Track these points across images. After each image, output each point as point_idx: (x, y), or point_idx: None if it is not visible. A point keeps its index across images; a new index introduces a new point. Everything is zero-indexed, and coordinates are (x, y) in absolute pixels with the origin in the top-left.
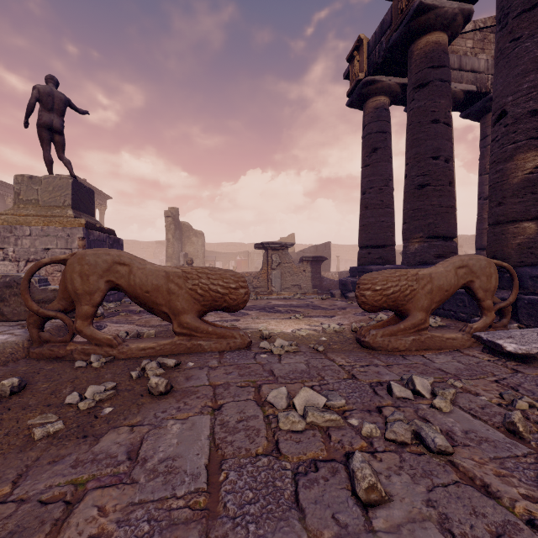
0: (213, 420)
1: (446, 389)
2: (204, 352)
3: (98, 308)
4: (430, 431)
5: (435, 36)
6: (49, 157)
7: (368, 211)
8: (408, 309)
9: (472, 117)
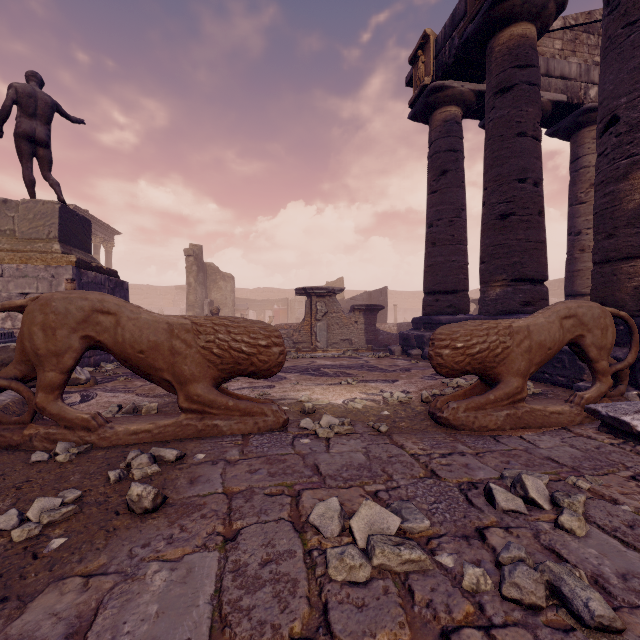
0: (223, 562)
1: (573, 496)
2: (222, 436)
3: (82, 373)
4: (578, 586)
5: (522, 28)
6: (30, 176)
7: (436, 248)
8: (499, 374)
9: (561, 134)
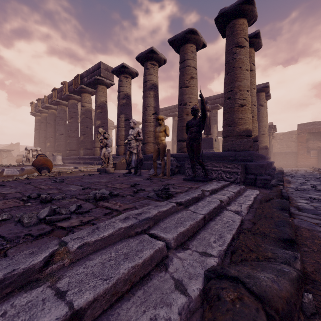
0: None
1: None
2: None
3: None
4: None
5: (45, 114)
6: None
7: (35, 144)
8: None
9: None
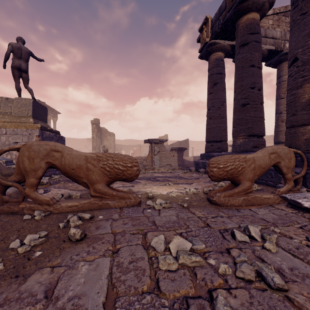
0: (112, 262)
1: (271, 235)
2: (110, 208)
3: (45, 179)
4: (269, 272)
5: (252, 15)
6: (18, 86)
7: (211, 120)
8: (240, 180)
9: (272, 65)
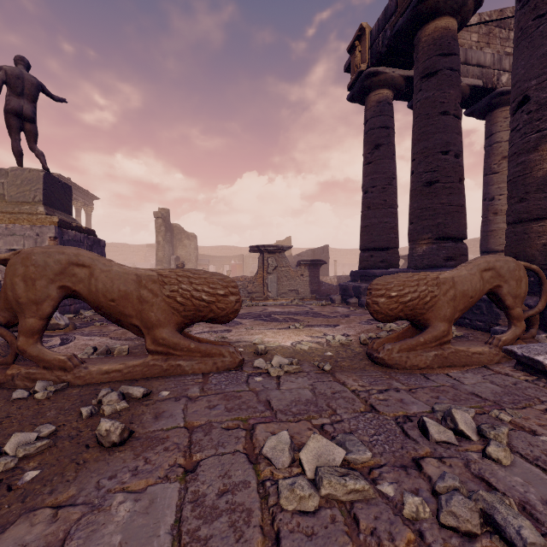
0: (183, 493)
1: (497, 428)
2: (184, 375)
3: (62, 319)
4: (510, 515)
5: (445, 21)
6: (18, 147)
7: (370, 211)
8: (427, 319)
9: (477, 114)
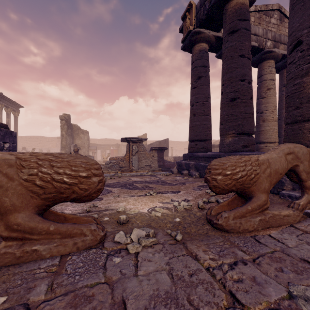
0: None
1: None
2: (40, 260)
3: None
4: None
5: None
6: None
7: (195, 117)
8: (252, 191)
9: (253, 64)
